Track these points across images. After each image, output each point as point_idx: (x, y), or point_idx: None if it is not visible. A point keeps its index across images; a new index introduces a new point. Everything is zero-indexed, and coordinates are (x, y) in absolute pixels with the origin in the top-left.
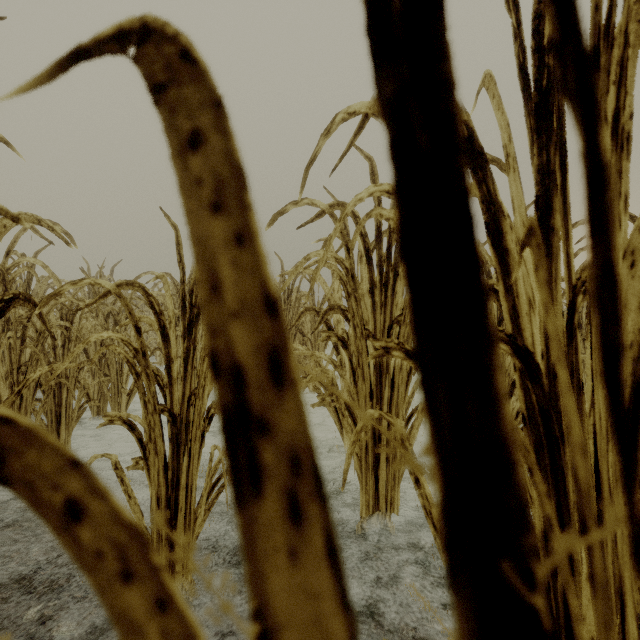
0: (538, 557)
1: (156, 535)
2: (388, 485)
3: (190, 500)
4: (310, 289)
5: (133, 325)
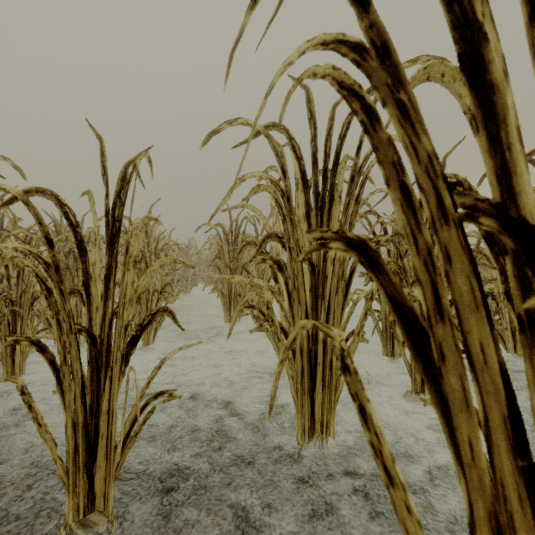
0: None
1: (72, 465)
2: (324, 409)
3: (111, 427)
4: (234, 185)
5: (44, 235)
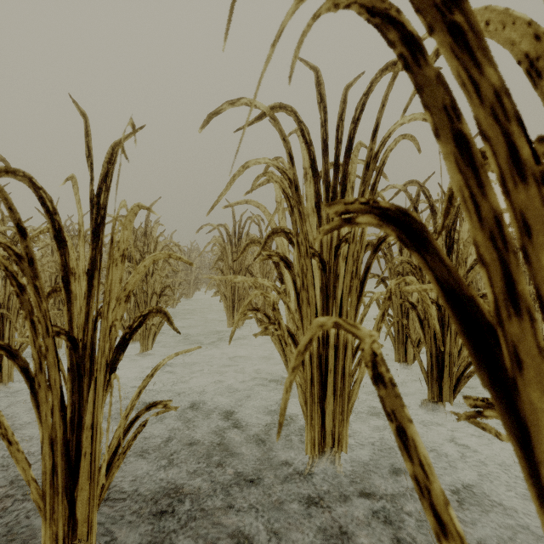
0: None
1: (49, 488)
2: (335, 420)
3: (95, 443)
4: (234, 158)
5: (15, 222)
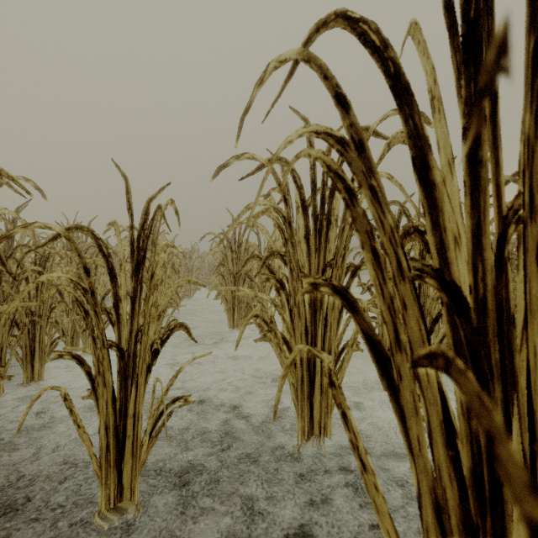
0: (466, 496)
1: (104, 461)
2: (322, 412)
3: (137, 428)
4: (244, 230)
5: (82, 266)
